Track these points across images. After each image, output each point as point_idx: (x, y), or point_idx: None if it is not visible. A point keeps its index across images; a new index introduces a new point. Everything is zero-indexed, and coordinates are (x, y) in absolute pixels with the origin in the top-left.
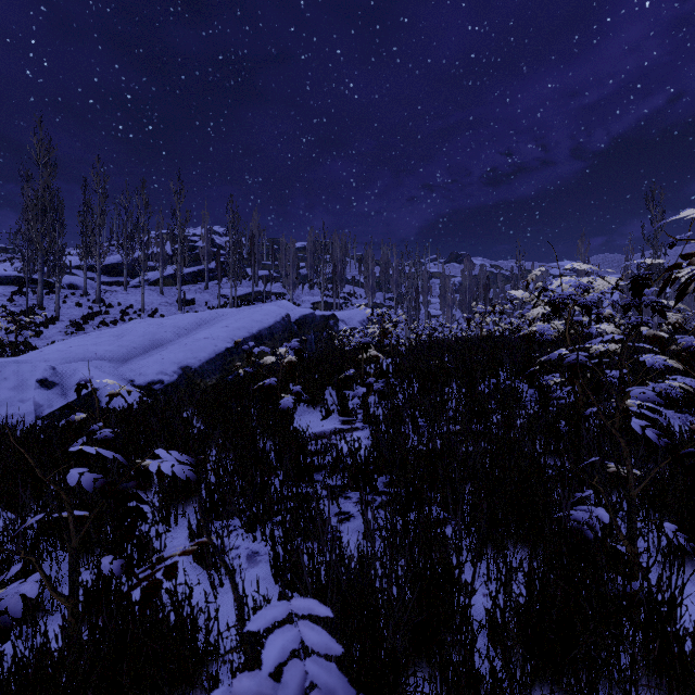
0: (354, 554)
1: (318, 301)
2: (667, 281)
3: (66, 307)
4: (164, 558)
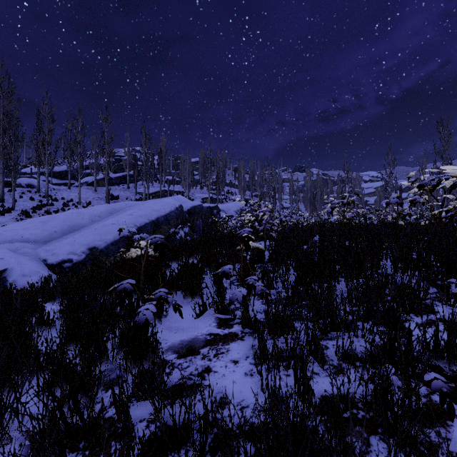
0: None
1: (206, 197)
2: None
3: (22, 201)
4: None
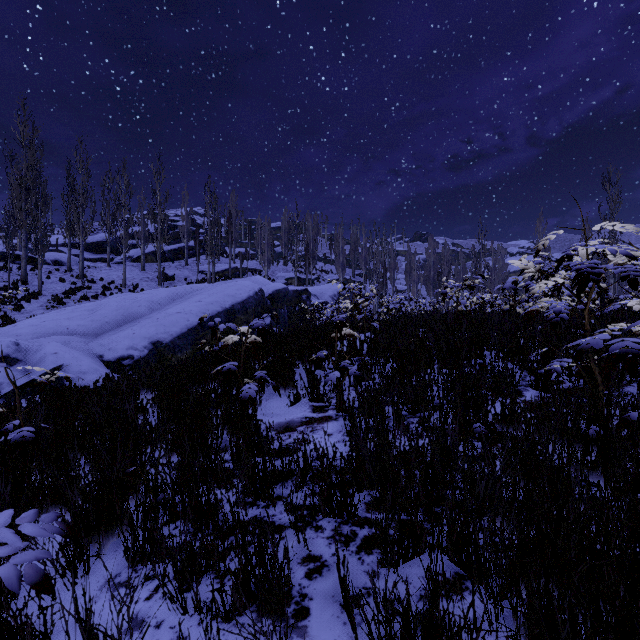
0: None
1: (292, 277)
2: None
3: (50, 282)
4: None
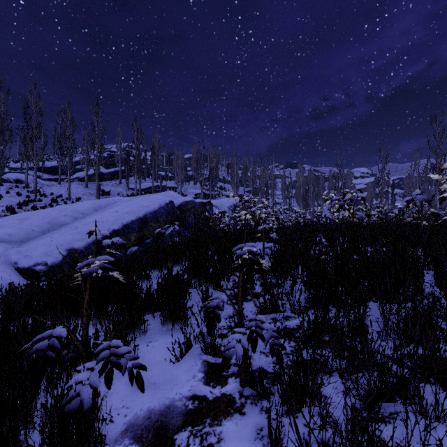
0: None
1: (199, 192)
2: None
3: (8, 196)
4: None
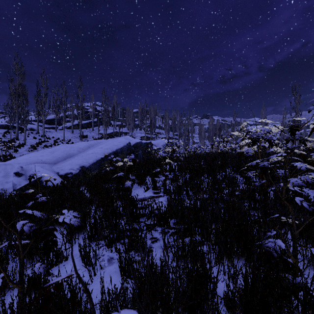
0: (159, 259)
1: (143, 136)
2: (313, 129)
3: (29, 139)
4: (53, 282)
